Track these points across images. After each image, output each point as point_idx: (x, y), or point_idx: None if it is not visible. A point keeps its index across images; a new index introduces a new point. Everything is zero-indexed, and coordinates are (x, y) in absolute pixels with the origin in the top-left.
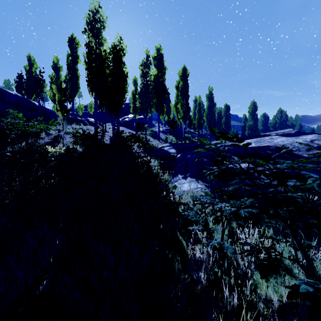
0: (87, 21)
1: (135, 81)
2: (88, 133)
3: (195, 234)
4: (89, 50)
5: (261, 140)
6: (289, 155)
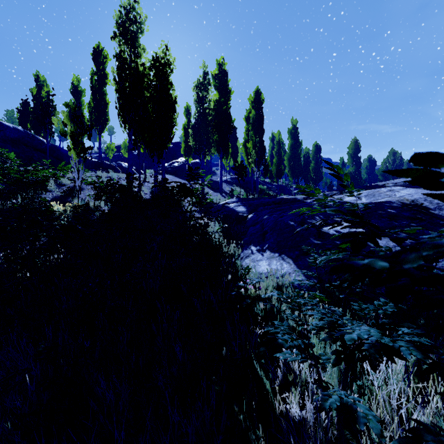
0: (117, 21)
1: (188, 110)
2: (115, 182)
3: (285, 361)
4: (120, 64)
5: (374, 192)
6: (425, 216)
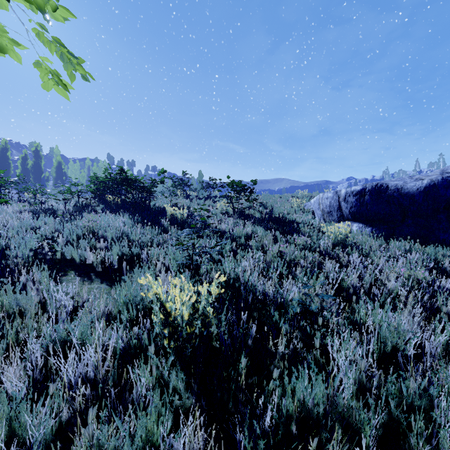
0: None
1: None
2: None
3: None
4: None
5: None
6: None
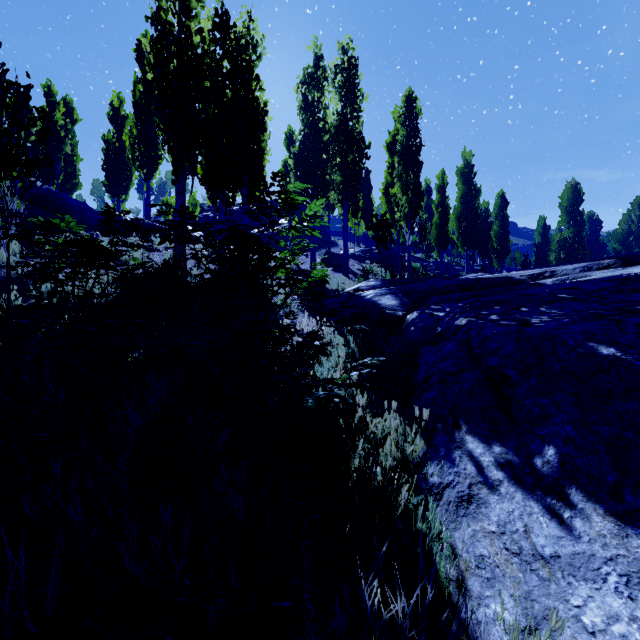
0: None
1: (290, 137)
2: (74, 233)
3: None
4: (158, 31)
5: None
6: None
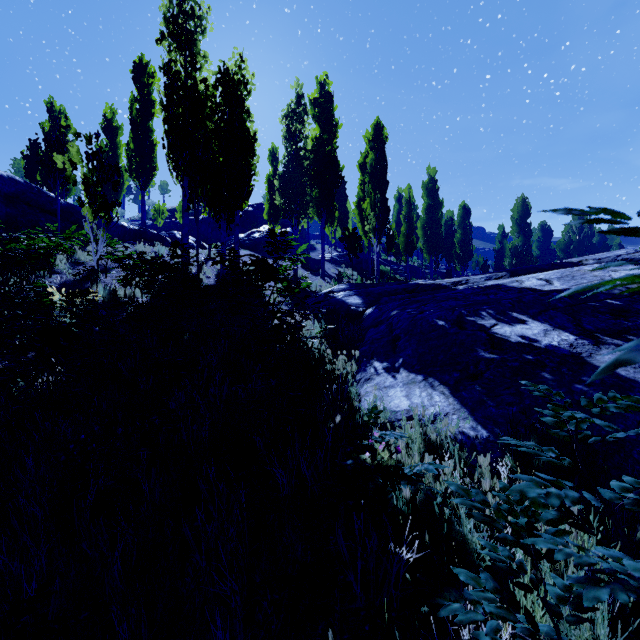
0: (165, 15)
1: (274, 154)
2: (153, 257)
3: None
4: (170, 80)
5: (573, 273)
6: None
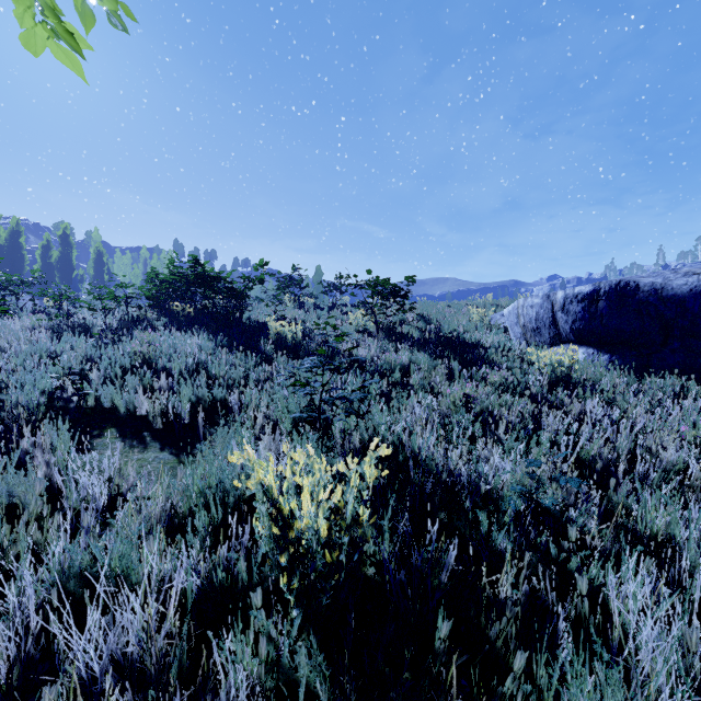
0: None
1: None
2: None
3: None
4: None
5: None
6: None
